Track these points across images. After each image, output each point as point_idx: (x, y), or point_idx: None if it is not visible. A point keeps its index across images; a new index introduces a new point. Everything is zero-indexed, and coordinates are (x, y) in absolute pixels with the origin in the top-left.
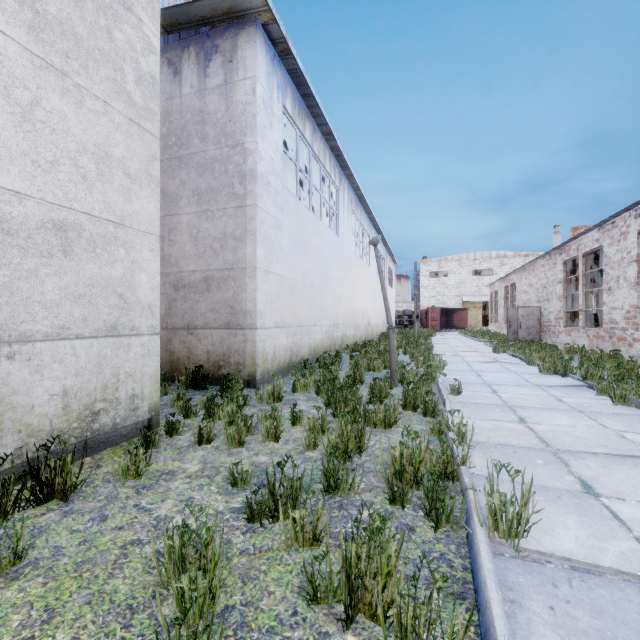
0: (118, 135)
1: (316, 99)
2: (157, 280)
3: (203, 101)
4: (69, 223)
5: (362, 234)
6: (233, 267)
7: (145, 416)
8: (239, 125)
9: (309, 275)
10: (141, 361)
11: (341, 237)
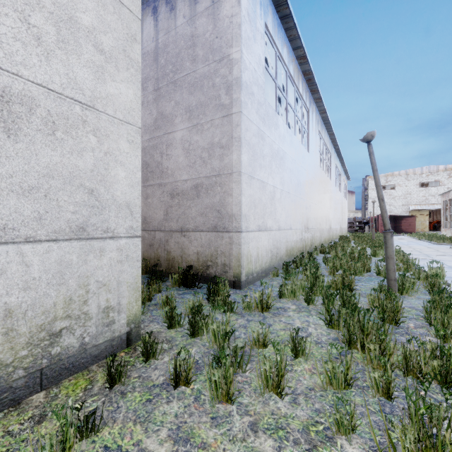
0: (87, 0)
1: (294, 19)
2: (137, 176)
3: (193, 26)
4: (14, 93)
5: (325, 152)
6: (219, 174)
7: (122, 330)
8: (225, 39)
9: (286, 183)
10: (117, 267)
11: (310, 152)
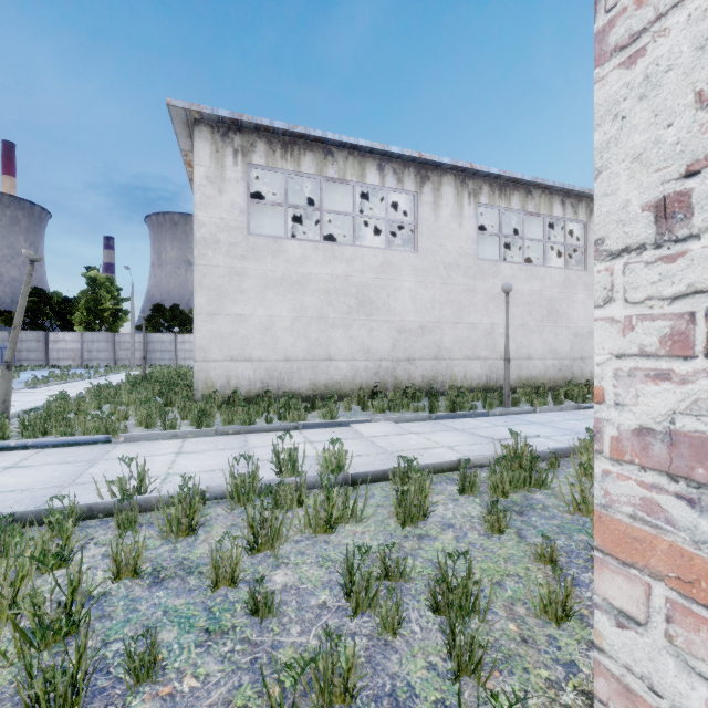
0: None
1: None
2: None
3: None
4: (591, 331)
5: None
6: None
7: None
8: None
9: None
10: None
11: None
